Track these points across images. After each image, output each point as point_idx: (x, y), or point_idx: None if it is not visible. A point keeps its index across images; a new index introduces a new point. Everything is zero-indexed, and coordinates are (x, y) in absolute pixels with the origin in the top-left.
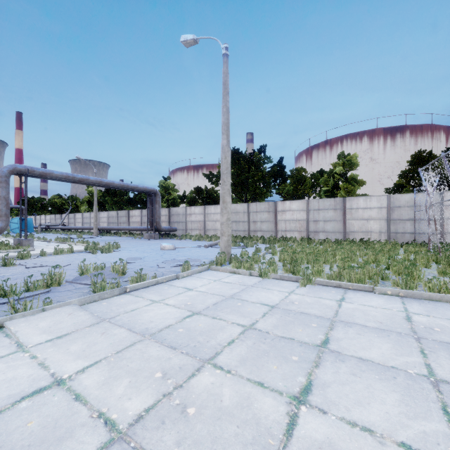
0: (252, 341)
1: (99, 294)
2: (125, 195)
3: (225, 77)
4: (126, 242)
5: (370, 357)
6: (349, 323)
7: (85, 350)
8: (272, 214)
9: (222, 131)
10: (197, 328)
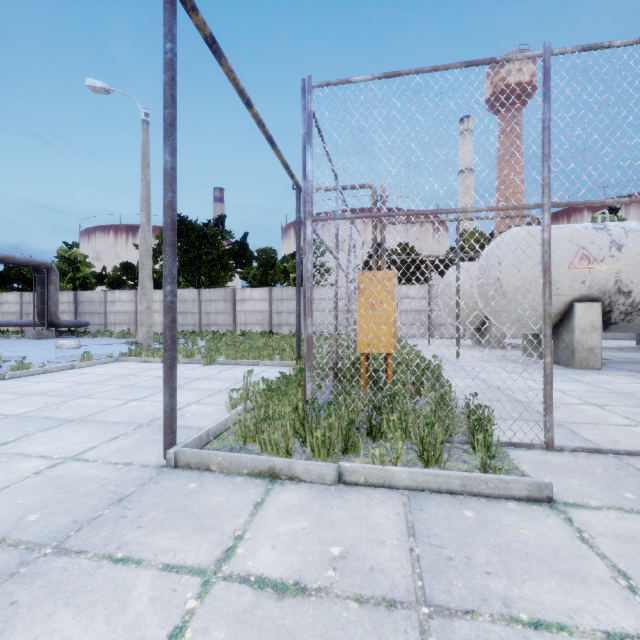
0: (126, 389)
1: None
2: None
3: (145, 147)
4: None
5: (201, 387)
6: (211, 378)
7: None
8: (230, 304)
9: (141, 207)
10: (81, 389)
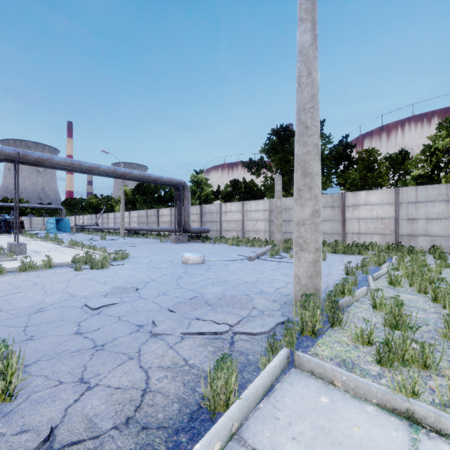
0: None
1: None
2: (155, 192)
3: None
4: (145, 247)
5: None
6: None
7: None
8: (338, 211)
9: (300, 14)
10: None
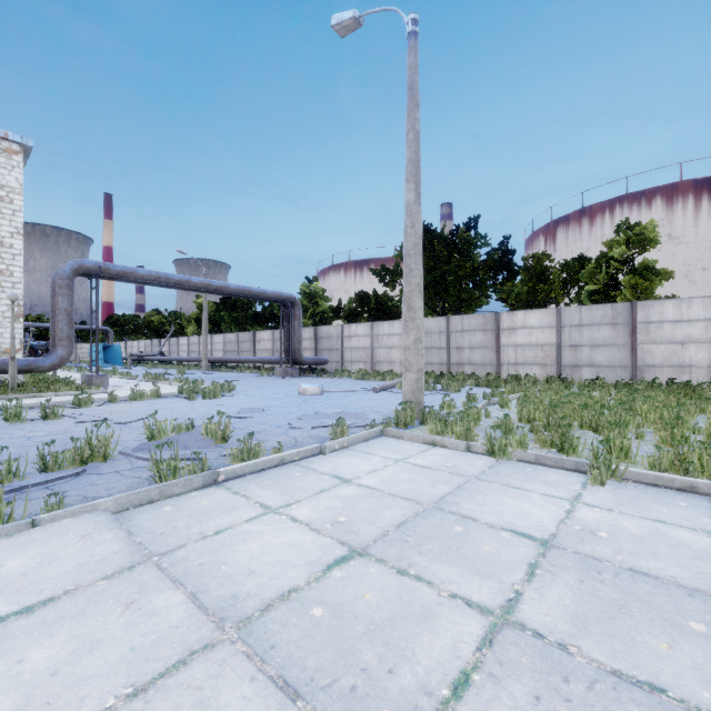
0: (527, 685)
1: (160, 488)
2: (249, 308)
3: (412, 76)
4: (246, 382)
5: None
6: None
7: (58, 671)
8: (491, 335)
9: (406, 176)
10: (359, 609)
